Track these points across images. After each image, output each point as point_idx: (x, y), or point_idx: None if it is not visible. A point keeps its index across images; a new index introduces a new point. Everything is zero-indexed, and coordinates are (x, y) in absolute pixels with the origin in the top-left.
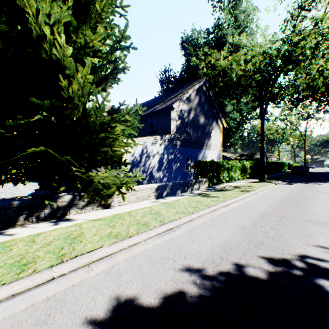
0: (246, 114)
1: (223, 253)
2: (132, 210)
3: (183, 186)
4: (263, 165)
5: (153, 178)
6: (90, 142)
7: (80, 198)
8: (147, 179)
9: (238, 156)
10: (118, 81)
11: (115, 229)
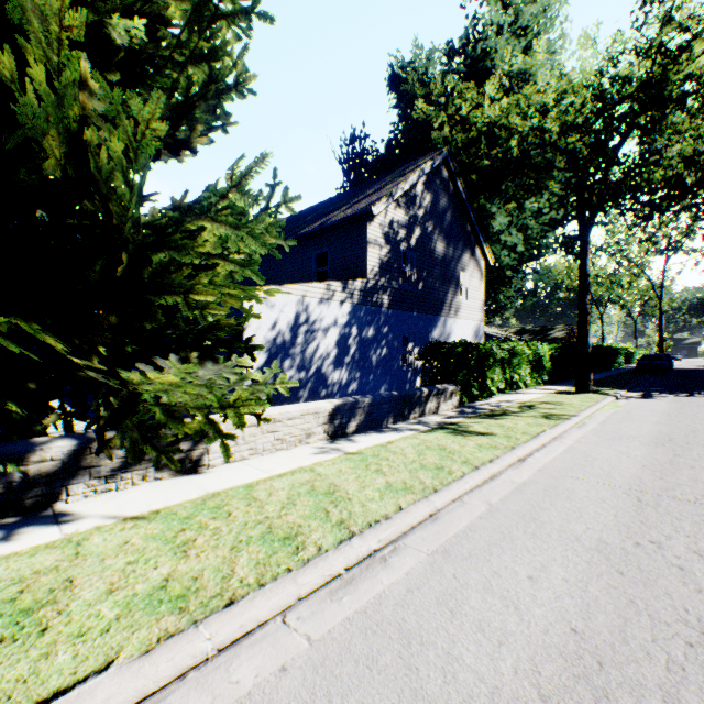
0: (537, 238)
1: (587, 696)
2: (259, 480)
3: (400, 406)
4: (585, 353)
5: (325, 383)
6: (124, 278)
7: (102, 449)
8: (309, 386)
9: (514, 334)
10: (224, 120)
11: (188, 562)
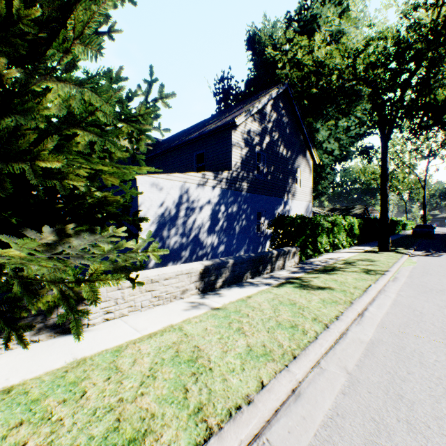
0: (346, 147)
1: None
2: (129, 341)
3: (256, 265)
4: (386, 224)
5: (201, 246)
6: None
7: None
8: (189, 248)
9: (328, 211)
10: (106, 22)
11: None
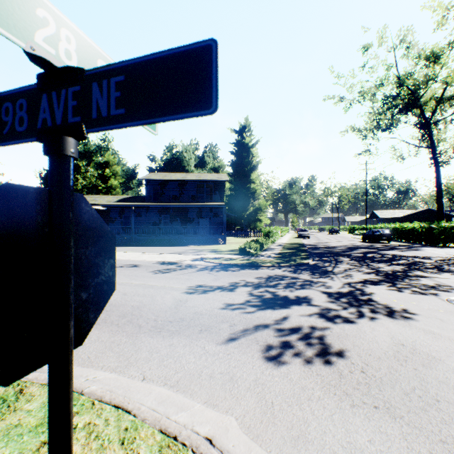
0: None
1: None
2: None
3: None
4: None
5: None
6: None
7: None
8: None
9: None
10: None
11: None
